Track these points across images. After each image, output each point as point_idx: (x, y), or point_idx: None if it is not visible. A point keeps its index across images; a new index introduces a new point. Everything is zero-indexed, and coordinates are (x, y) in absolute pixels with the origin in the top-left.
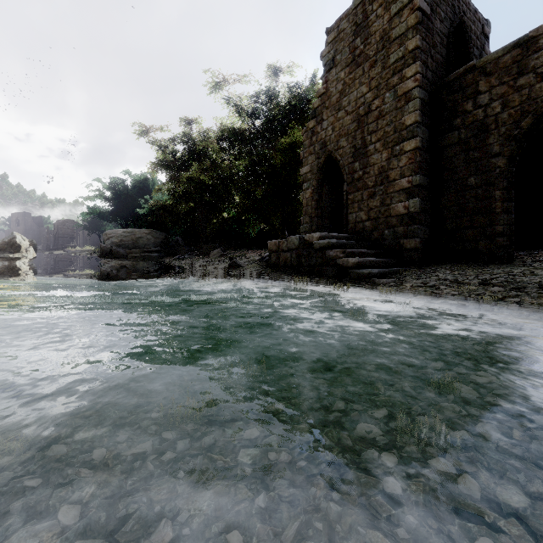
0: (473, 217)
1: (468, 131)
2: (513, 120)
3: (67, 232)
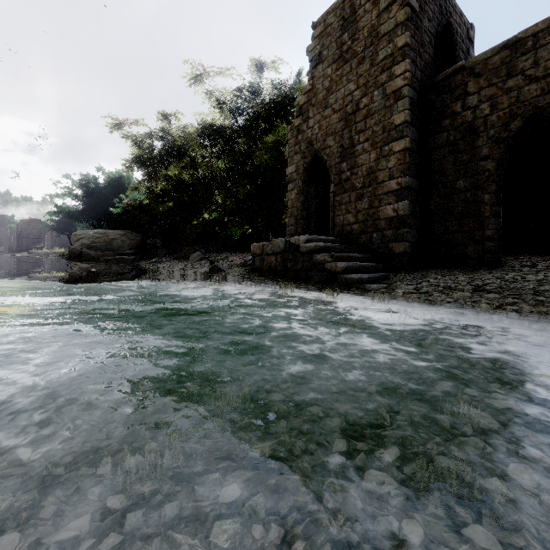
0: (462, 221)
1: (457, 133)
2: (502, 122)
3: (32, 233)
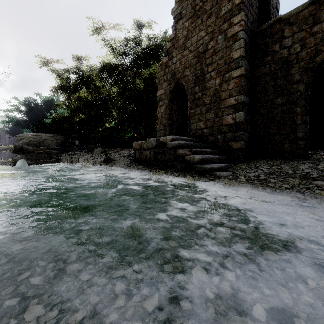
0: (280, 127)
1: (276, 65)
2: (310, 56)
3: None
